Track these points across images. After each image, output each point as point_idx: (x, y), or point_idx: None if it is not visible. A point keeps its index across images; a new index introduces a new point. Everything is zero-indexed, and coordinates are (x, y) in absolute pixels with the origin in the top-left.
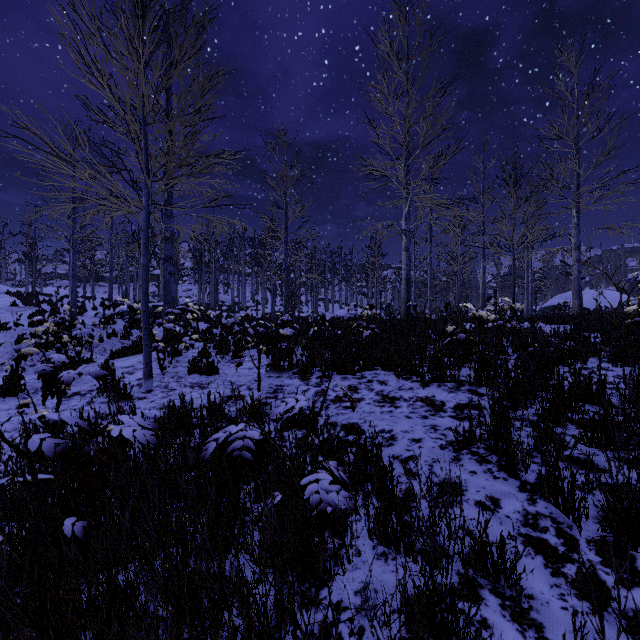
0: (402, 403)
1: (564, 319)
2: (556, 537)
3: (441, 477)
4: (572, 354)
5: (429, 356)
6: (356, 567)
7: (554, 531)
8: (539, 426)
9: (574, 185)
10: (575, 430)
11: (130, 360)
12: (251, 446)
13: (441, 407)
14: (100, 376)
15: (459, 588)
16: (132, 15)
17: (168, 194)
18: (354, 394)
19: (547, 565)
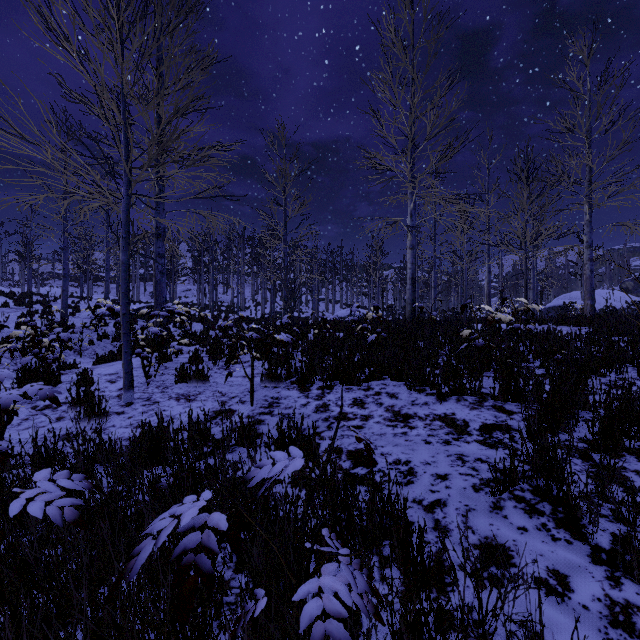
0: (417, 422)
1: (578, 321)
2: None
3: (481, 535)
4: (605, 362)
5: (444, 365)
6: None
7: None
8: (589, 457)
9: (586, 180)
10: (636, 463)
11: (115, 366)
12: (213, 546)
13: (464, 428)
14: (50, 397)
15: None
16: None
17: (159, 188)
18: (360, 410)
19: None
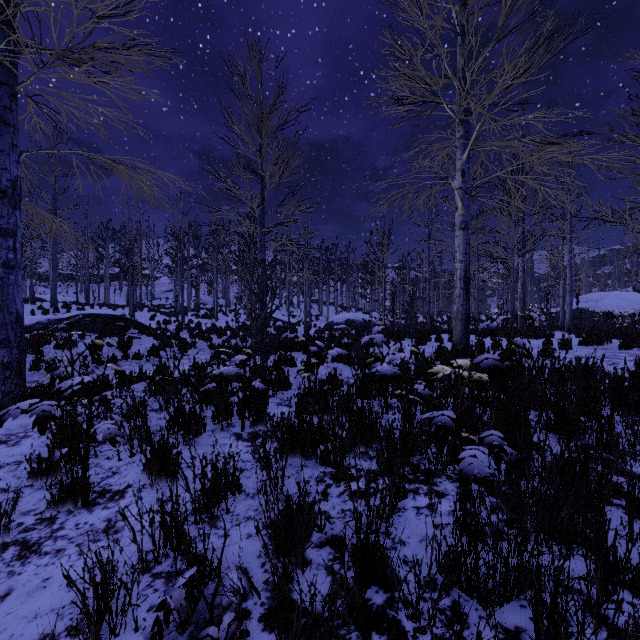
0: None
1: None
2: None
3: None
4: None
5: None
6: None
7: None
8: None
9: None
10: None
11: None
12: None
13: None
14: None
15: None
16: None
17: (2, 103)
18: None
19: None
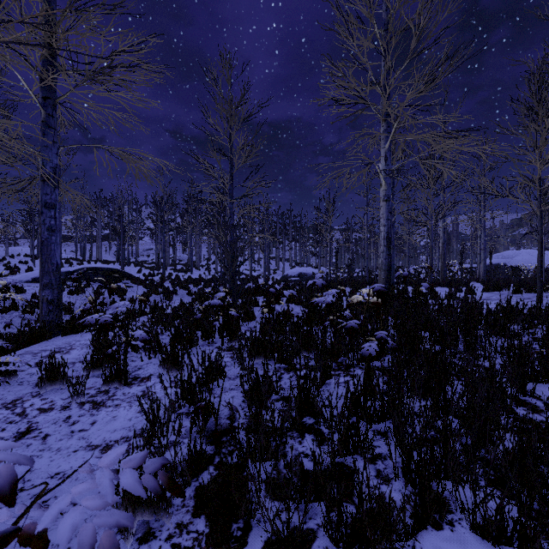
0: None
1: None
2: None
3: None
4: None
5: None
6: None
7: None
8: None
9: None
10: None
11: None
12: None
13: None
14: None
15: None
16: None
17: (46, 112)
18: None
19: None
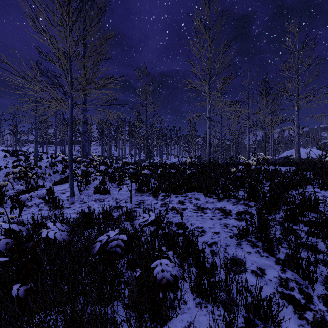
0: (208, 211)
1: (291, 164)
2: (299, 294)
3: (231, 255)
4: (298, 183)
5: (222, 185)
6: (184, 312)
7: (298, 290)
8: (283, 224)
9: (296, 94)
10: (303, 227)
11: (64, 186)
12: (122, 245)
13: (229, 213)
14: (42, 197)
15: (244, 326)
16: (63, 2)
17: (84, 99)
18: (182, 205)
19: (295, 312)
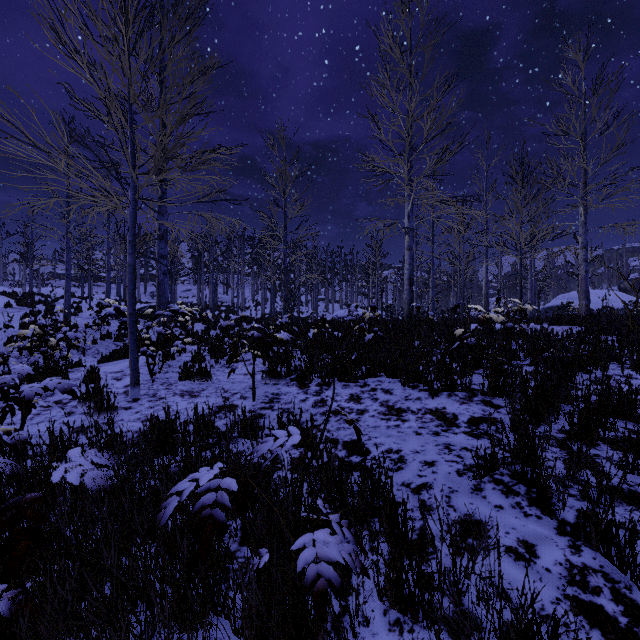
0: (410, 416)
1: (572, 320)
2: (613, 602)
3: (461, 513)
4: (591, 360)
5: (437, 362)
6: None
7: (609, 593)
8: (567, 446)
9: (581, 182)
10: (609, 451)
11: (120, 364)
12: (226, 502)
13: (453, 421)
14: (68, 390)
15: None
16: None
17: (162, 191)
18: (357, 405)
19: None
